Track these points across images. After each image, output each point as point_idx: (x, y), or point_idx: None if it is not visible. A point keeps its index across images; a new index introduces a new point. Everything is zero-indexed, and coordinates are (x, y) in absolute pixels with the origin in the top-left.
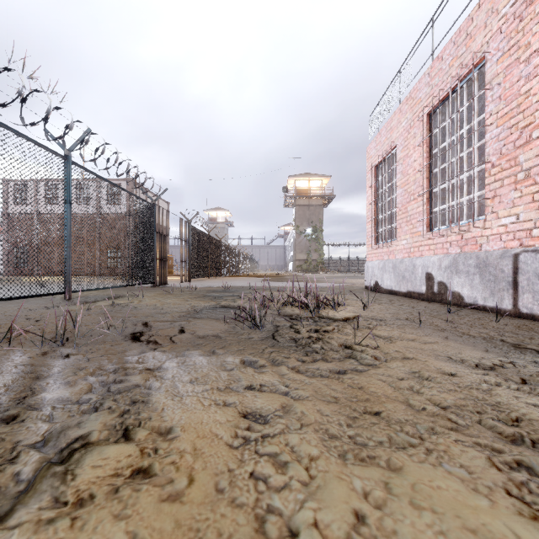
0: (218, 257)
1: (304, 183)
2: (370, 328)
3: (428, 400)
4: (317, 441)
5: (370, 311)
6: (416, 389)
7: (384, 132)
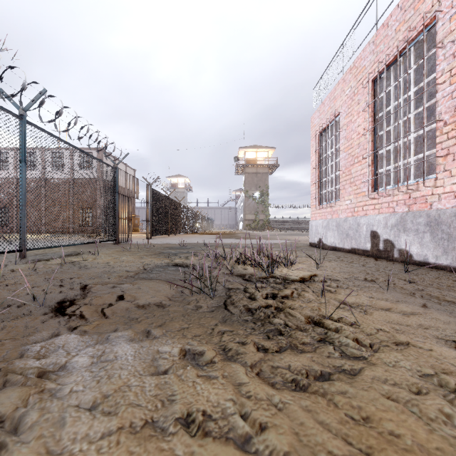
0: (177, 217)
1: (252, 153)
2: (333, 293)
3: None
4: None
5: (324, 269)
6: None
7: (327, 102)
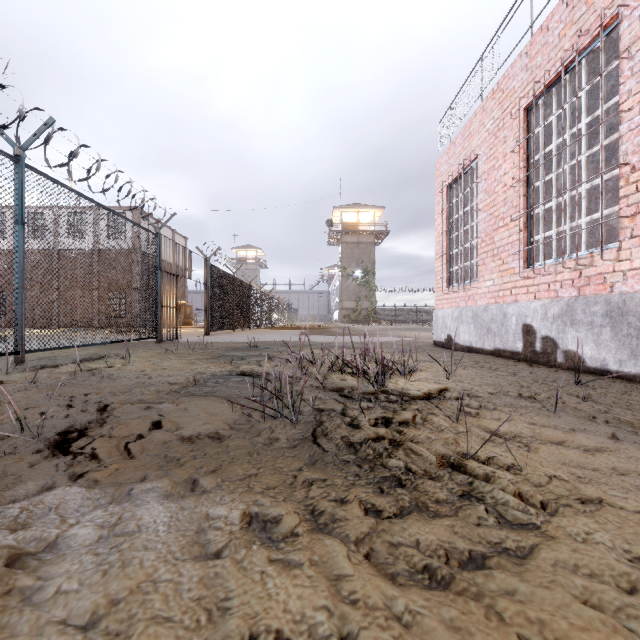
0: (246, 304)
1: (352, 215)
2: (475, 416)
3: None
4: None
5: (458, 380)
6: None
7: (460, 140)
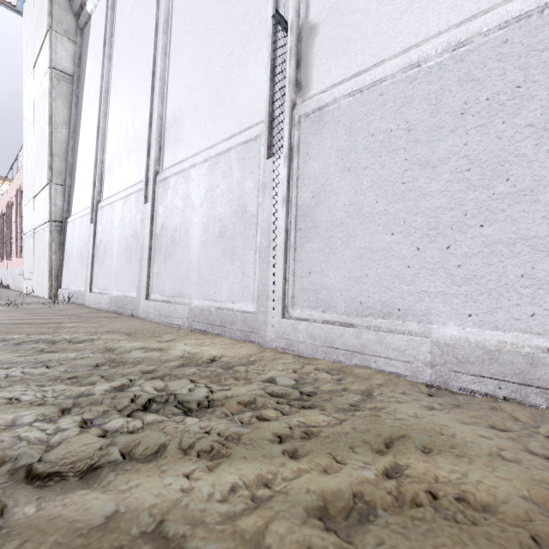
0: None
1: None
2: None
3: None
4: None
5: None
6: None
7: None
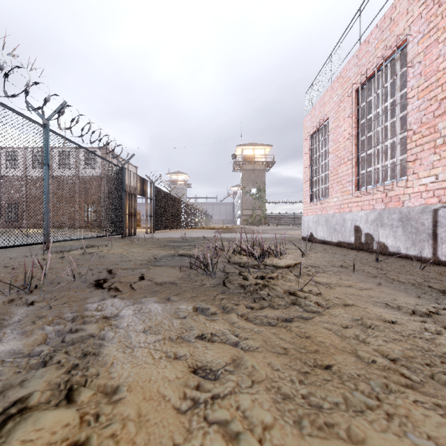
0: (178, 212)
1: (250, 151)
2: (310, 275)
3: (375, 351)
4: (270, 404)
5: (308, 259)
6: (362, 338)
7: (318, 107)
